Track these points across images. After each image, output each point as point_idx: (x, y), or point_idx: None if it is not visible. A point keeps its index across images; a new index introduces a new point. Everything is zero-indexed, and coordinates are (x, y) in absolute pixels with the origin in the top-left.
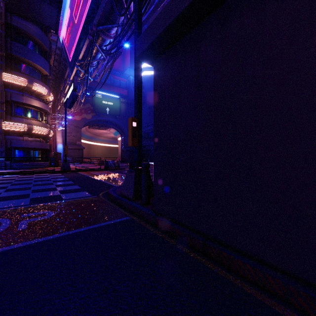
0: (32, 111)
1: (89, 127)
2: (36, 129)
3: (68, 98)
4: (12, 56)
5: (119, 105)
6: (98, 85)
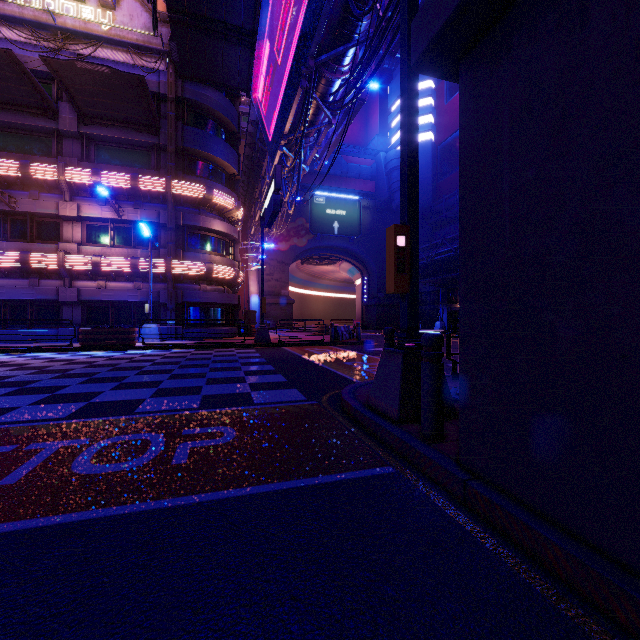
0: (213, 239)
1: (302, 262)
2: (218, 270)
3: (266, 209)
4: (185, 151)
5: (357, 214)
6: (318, 181)
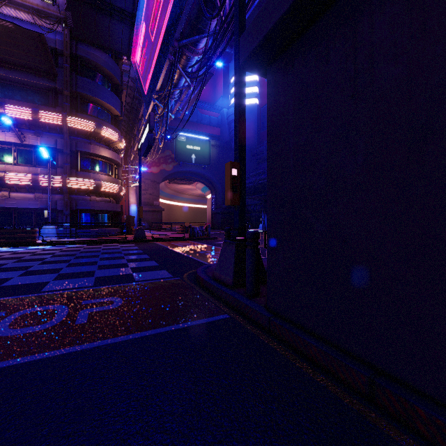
0: (101, 163)
1: (169, 181)
2: (105, 185)
3: (143, 143)
4: (78, 95)
5: (208, 150)
6: (181, 125)
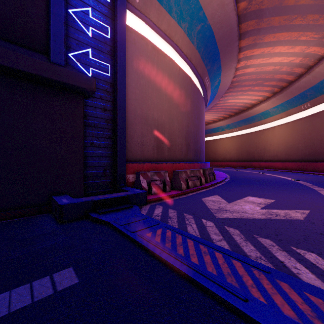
0: None
1: None
2: None
3: None
4: None
5: None
6: None
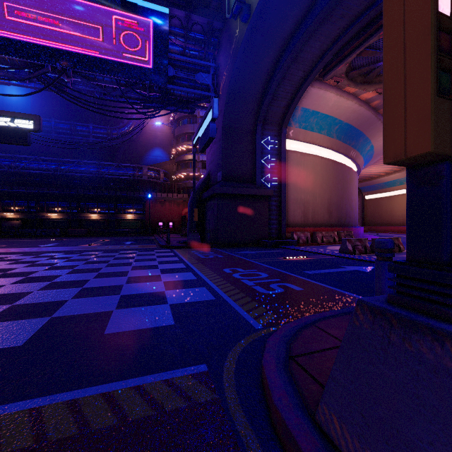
0: None
1: None
2: None
3: None
4: None
5: None
6: None
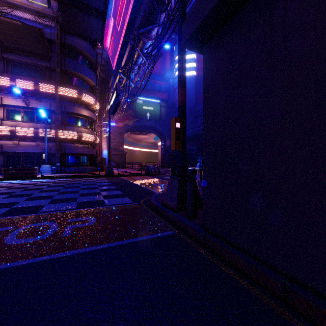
0: (82, 120)
1: (130, 133)
2: (85, 136)
3: (111, 105)
4: (66, 71)
5: (159, 109)
6: (139, 91)
